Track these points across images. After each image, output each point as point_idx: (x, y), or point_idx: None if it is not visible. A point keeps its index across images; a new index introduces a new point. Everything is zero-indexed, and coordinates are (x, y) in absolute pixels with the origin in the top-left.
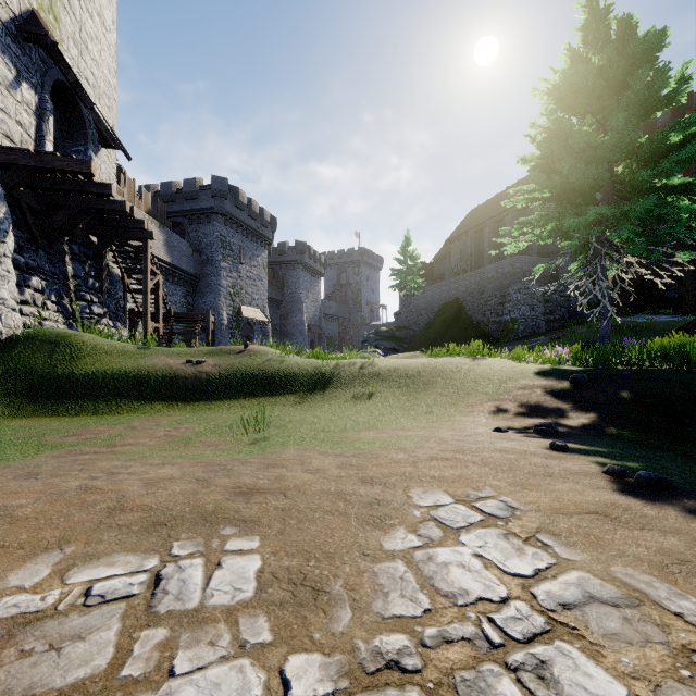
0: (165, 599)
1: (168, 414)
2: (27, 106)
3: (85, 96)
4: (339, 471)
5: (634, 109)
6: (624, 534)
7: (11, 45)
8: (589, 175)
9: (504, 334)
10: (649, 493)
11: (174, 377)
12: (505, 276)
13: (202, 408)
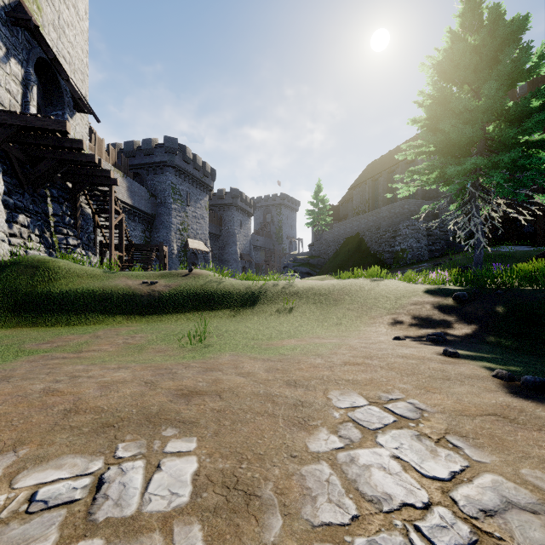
0: (105, 505)
1: (126, 325)
2: (15, 77)
3: (62, 70)
4: (267, 374)
5: (503, 79)
6: (525, 435)
7: (1, 27)
8: (466, 133)
9: (395, 261)
10: (537, 395)
11: (132, 295)
12: (396, 215)
13: (155, 320)
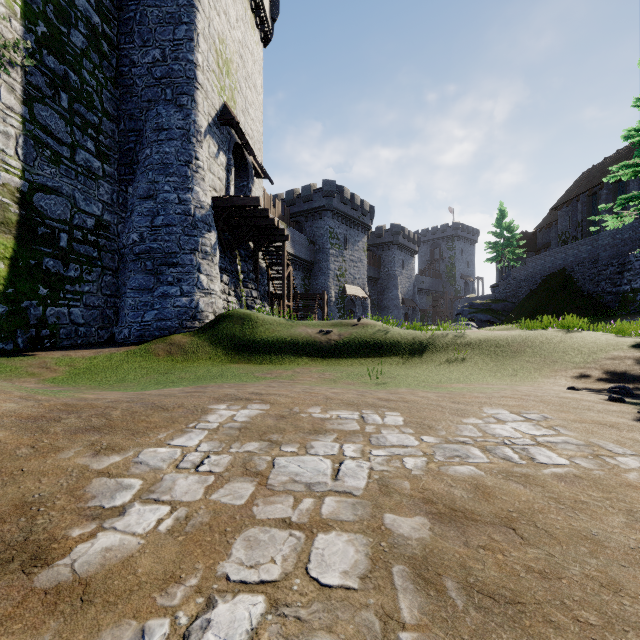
0: (369, 421)
1: (313, 366)
2: (222, 166)
3: (250, 149)
4: (437, 398)
5: None
6: (614, 432)
7: (216, 131)
8: None
9: (621, 305)
10: None
11: (313, 342)
12: (624, 243)
13: (334, 363)
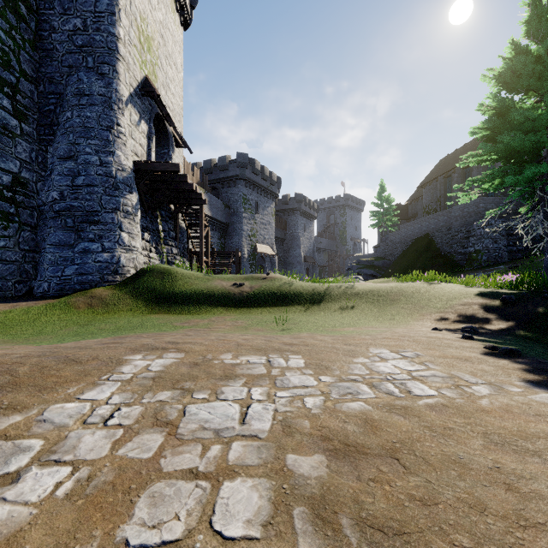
0: (275, 364)
1: (227, 315)
2: (143, 133)
3: (170, 120)
4: (333, 341)
5: None
6: (468, 365)
7: (137, 101)
8: (530, 140)
9: (468, 263)
10: (501, 355)
11: (228, 293)
12: (470, 215)
13: (246, 312)
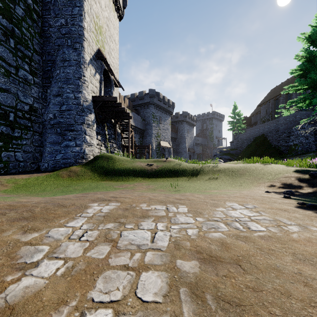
0: (170, 210)
1: (143, 182)
2: (97, 80)
3: (112, 72)
4: (204, 198)
5: None
6: (286, 213)
7: (94, 62)
8: None
9: (289, 152)
10: (308, 208)
11: (144, 170)
12: (290, 122)
13: (154, 180)
